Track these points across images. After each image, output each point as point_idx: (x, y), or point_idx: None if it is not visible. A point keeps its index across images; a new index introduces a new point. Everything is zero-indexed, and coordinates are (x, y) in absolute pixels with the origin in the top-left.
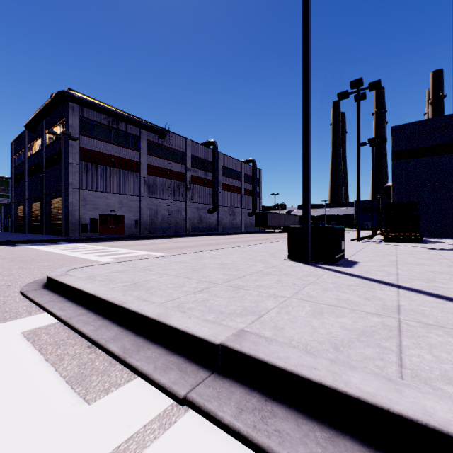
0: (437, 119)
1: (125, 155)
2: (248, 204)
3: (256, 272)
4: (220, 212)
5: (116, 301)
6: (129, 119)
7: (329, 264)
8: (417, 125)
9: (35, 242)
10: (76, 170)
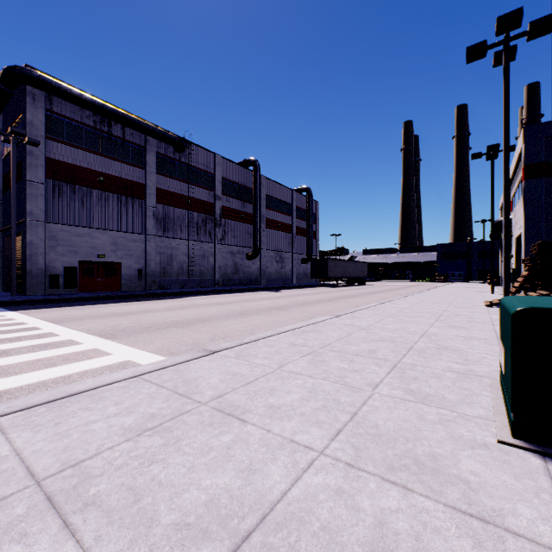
0: None
1: (122, 173)
2: (302, 248)
3: None
4: (263, 258)
5: None
6: (126, 119)
7: None
8: None
9: None
10: (40, 193)
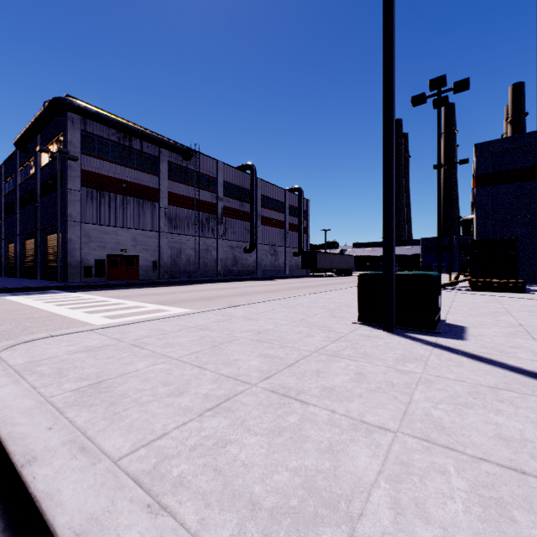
0: (533, 134)
1: (140, 180)
2: (294, 242)
3: (315, 350)
4: (259, 252)
5: (16, 455)
6: (144, 135)
7: (425, 332)
8: (507, 142)
9: (19, 290)
10: (77, 199)
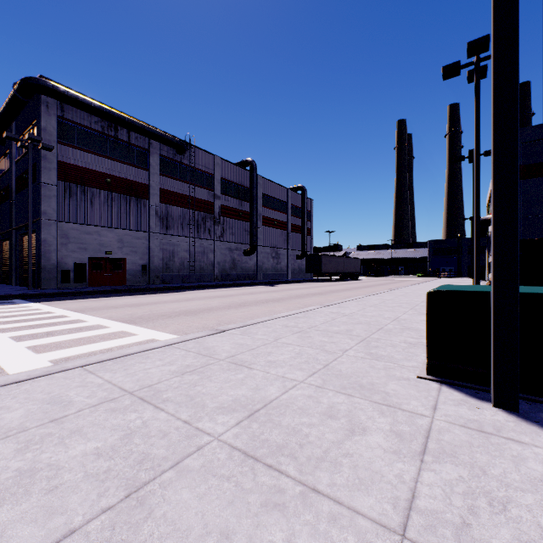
0: None
1: (127, 174)
2: (297, 244)
3: (400, 522)
4: (260, 254)
5: None
6: (132, 124)
7: None
8: (541, 130)
9: None
10: (53, 194)
